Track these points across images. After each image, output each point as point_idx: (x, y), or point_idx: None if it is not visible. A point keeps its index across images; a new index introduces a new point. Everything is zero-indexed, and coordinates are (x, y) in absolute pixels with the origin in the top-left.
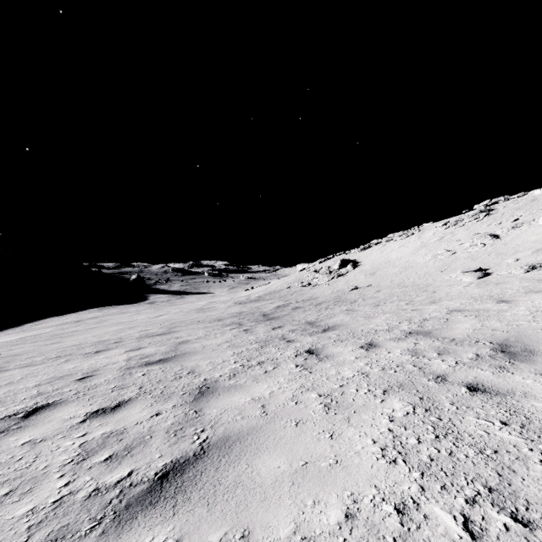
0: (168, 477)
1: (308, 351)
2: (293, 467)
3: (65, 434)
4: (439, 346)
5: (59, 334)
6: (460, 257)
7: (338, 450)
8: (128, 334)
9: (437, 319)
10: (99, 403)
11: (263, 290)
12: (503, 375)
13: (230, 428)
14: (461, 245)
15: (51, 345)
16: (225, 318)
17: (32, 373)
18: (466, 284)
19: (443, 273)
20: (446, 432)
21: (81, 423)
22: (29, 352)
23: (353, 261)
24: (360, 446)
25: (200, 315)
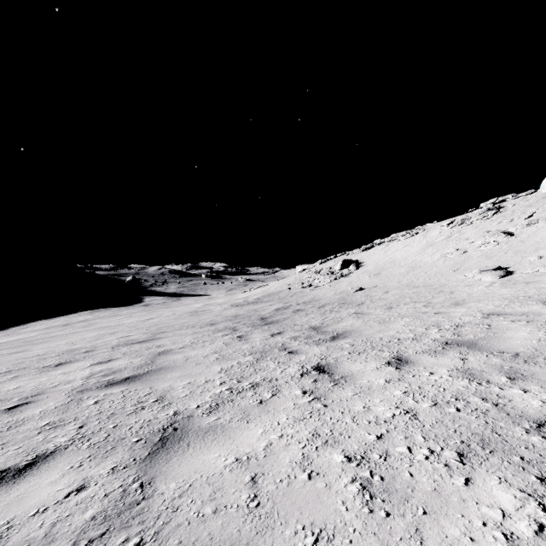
0: None
1: (317, 368)
2: None
3: None
4: (501, 365)
5: (34, 341)
6: (472, 255)
7: None
8: (105, 342)
9: (475, 325)
10: (6, 458)
11: (262, 292)
12: None
13: (188, 544)
14: (471, 243)
15: (12, 355)
16: (219, 322)
17: None
18: (487, 283)
19: (456, 272)
20: None
21: None
22: None
23: (355, 261)
24: None
25: (192, 318)
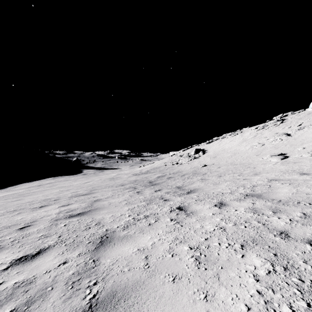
0: None
1: (179, 208)
2: None
3: None
4: (271, 206)
5: (24, 194)
6: (267, 147)
7: None
8: (64, 195)
9: (262, 186)
10: (25, 250)
11: (150, 167)
12: None
13: (118, 282)
14: (267, 140)
15: (14, 202)
16: (126, 184)
17: None
18: (274, 163)
19: (258, 156)
20: None
21: (4, 270)
22: None
23: (203, 149)
24: None
25: (111, 182)
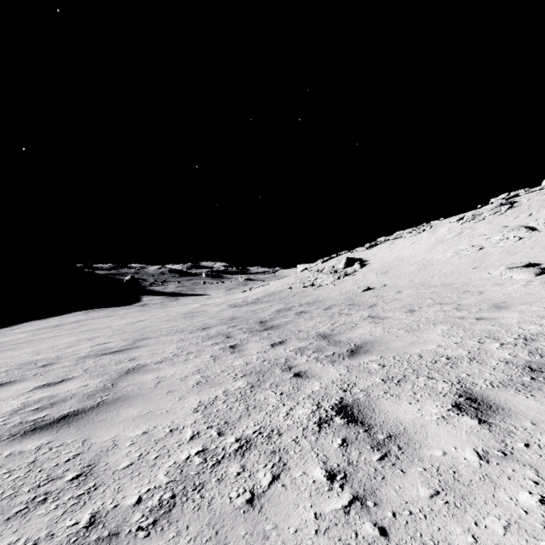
0: None
1: (342, 412)
2: None
3: None
4: None
5: (5, 346)
6: (491, 251)
7: None
8: (75, 351)
9: None
10: None
11: (262, 292)
12: None
13: None
14: (487, 239)
15: None
16: (212, 326)
17: None
18: (522, 282)
19: (476, 270)
20: None
21: None
22: None
23: (360, 259)
24: None
25: (184, 321)
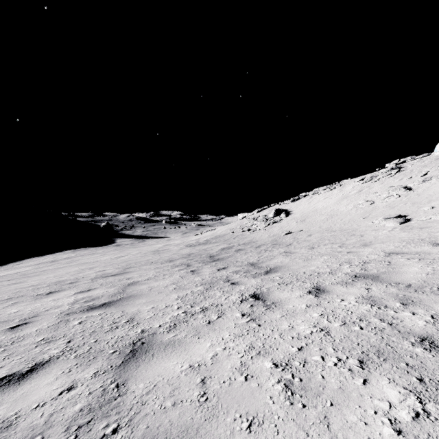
0: None
1: (254, 296)
2: None
3: None
4: (397, 293)
5: (28, 274)
6: (378, 206)
7: None
8: (85, 275)
9: (378, 262)
10: (12, 365)
11: (210, 235)
12: None
13: (154, 428)
14: (378, 196)
15: (12, 286)
16: (176, 259)
17: None
18: (390, 228)
19: (365, 219)
20: None
21: None
22: None
23: (285, 210)
24: None
25: (154, 256)
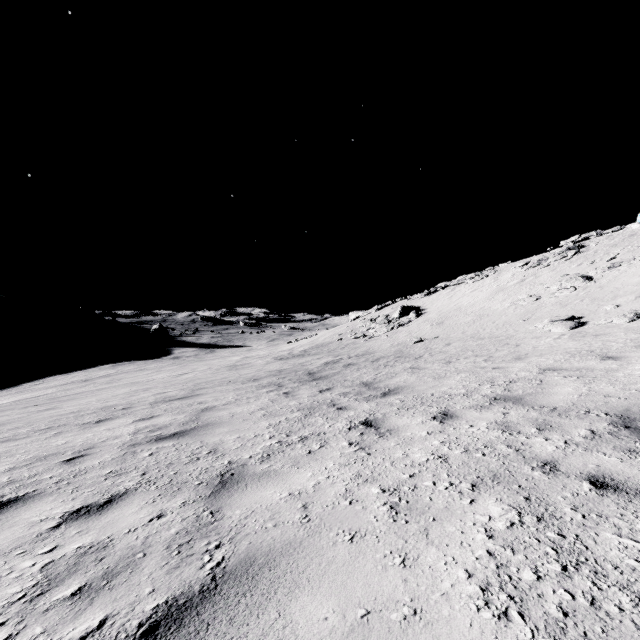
0: (156, 632)
1: (365, 423)
2: (347, 619)
3: (27, 548)
4: (536, 418)
5: (59, 398)
6: (546, 302)
7: (415, 590)
8: (141, 398)
9: (527, 381)
10: (84, 497)
11: (309, 343)
12: (637, 463)
13: (257, 543)
14: (546, 288)
15: (44, 412)
16: (262, 378)
17: (9, 451)
18: (556, 335)
19: (526, 322)
20: (577, 560)
21: (53, 529)
22: (14, 422)
23: (416, 308)
24: (448, 583)
25: (231, 373)
